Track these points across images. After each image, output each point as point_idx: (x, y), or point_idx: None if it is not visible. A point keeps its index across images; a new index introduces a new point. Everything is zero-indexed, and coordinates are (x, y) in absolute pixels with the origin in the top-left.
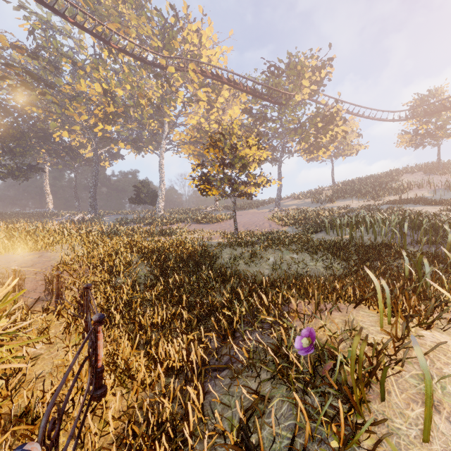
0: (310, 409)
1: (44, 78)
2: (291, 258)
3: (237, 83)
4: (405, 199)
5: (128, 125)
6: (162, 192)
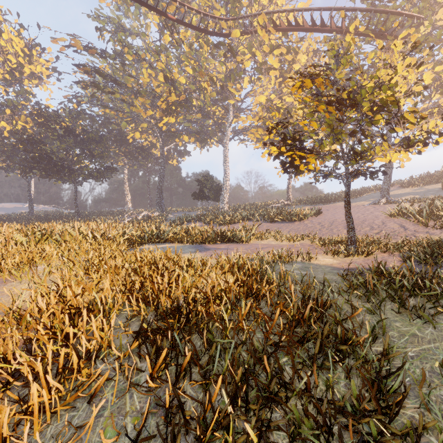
0: None
1: (112, 76)
2: None
3: (325, 24)
4: None
5: (192, 116)
6: (226, 185)
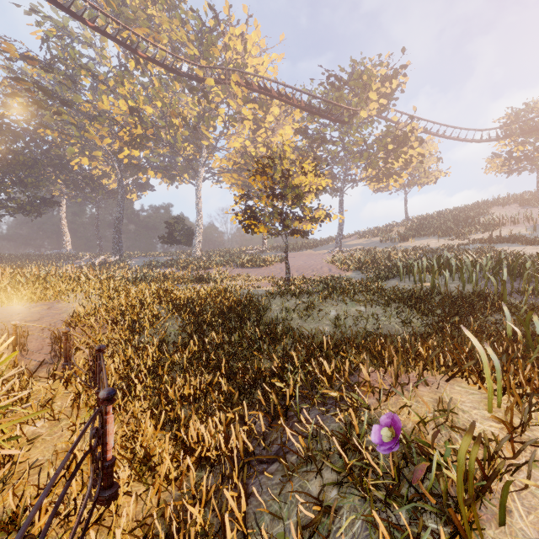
0: (395, 531)
1: (60, 95)
2: (357, 311)
3: (289, 97)
4: (497, 237)
5: (159, 149)
6: (199, 229)
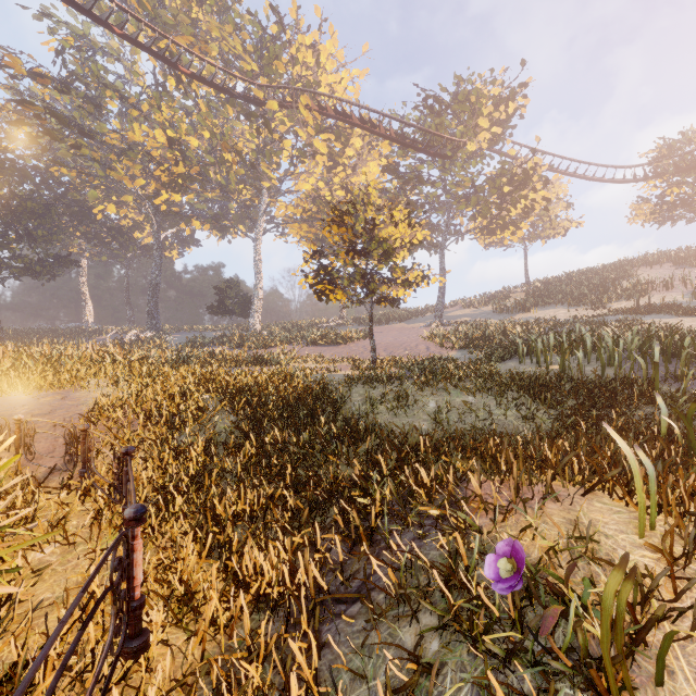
0: None
1: (79, 122)
2: (464, 402)
3: (374, 125)
4: (645, 305)
5: (207, 193)
6: (258, 296)
